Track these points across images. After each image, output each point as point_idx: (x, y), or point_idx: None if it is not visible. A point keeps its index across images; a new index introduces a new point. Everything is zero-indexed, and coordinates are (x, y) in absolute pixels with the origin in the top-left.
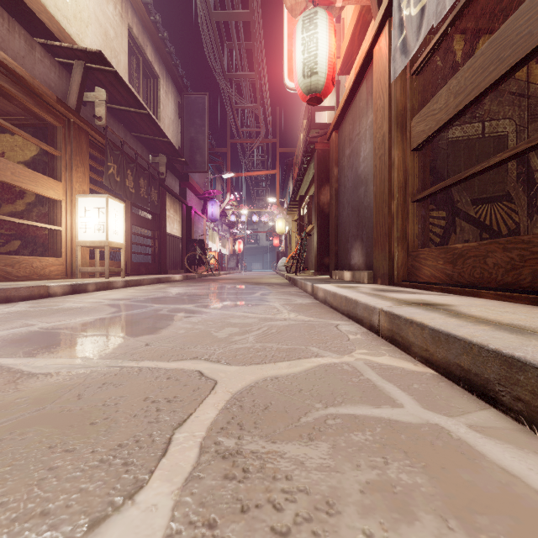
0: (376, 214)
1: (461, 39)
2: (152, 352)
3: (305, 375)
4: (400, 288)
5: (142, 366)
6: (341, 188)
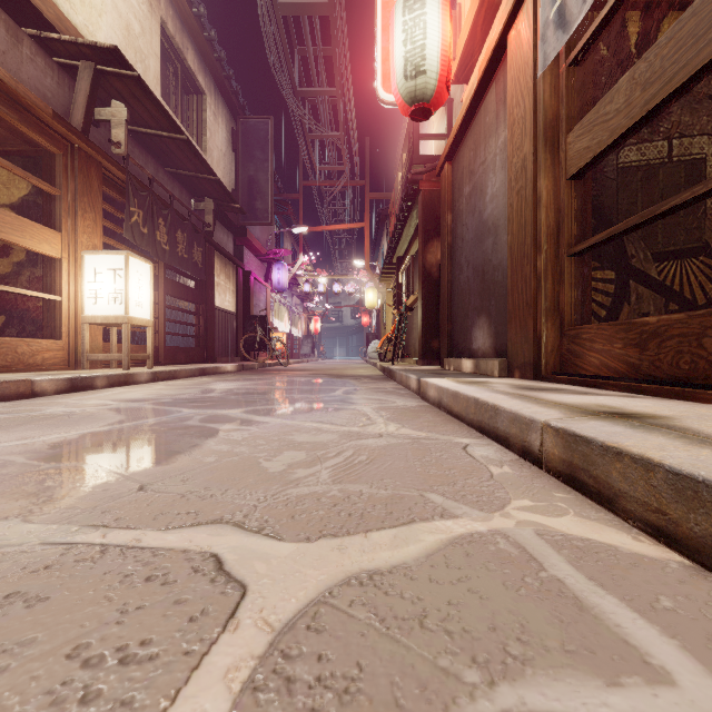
0: (511, 276)
1: (637, 18)
2: (143, 506)
3: (428, 568)
4: (553, 385)
5: (110, 541)
6: (457, 242)
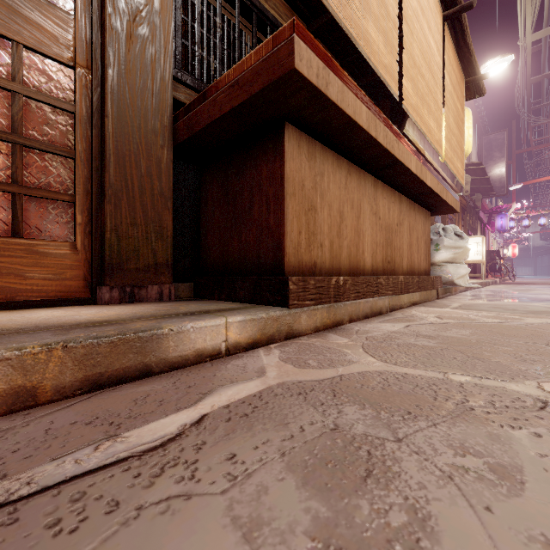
0: None
1: None
2: None
3: None
4: None
5: None
6: None
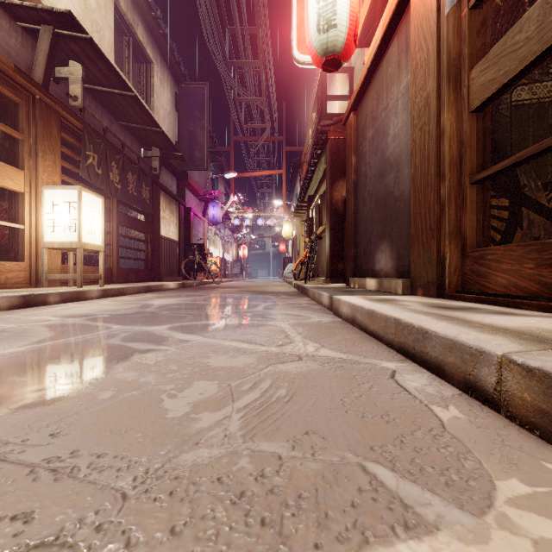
0: (414, 204)
1: None
2: None
3: None
4: (461, 303)
5: None
6: (361, 179)
